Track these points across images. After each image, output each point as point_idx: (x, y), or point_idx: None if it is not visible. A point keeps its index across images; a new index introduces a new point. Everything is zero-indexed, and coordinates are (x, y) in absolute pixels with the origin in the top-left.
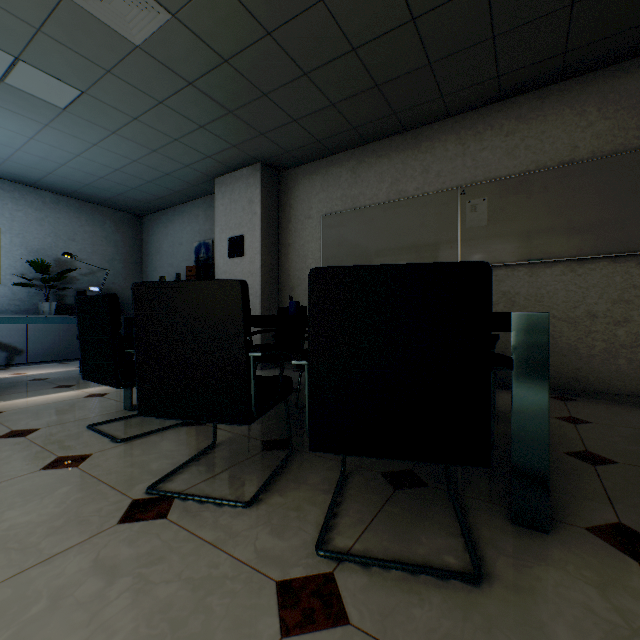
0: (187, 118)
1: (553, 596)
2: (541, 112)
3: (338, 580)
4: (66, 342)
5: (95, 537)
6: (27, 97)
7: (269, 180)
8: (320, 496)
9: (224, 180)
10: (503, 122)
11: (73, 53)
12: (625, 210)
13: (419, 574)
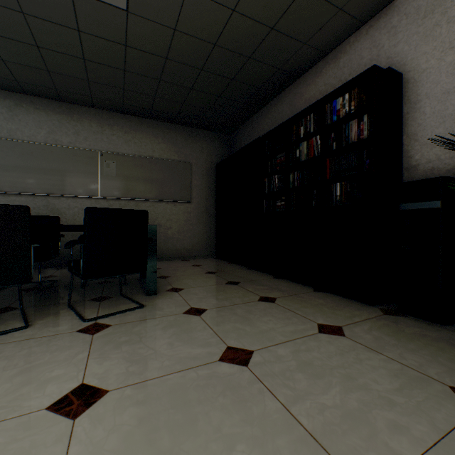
0: None
1: (162, 303)
2: (141, 129)
3: (100, 322)
4: None
5: None
6: None
7: None
8: (66, 313)
9: None
10: (124, 125)
11: None
12: (171, 183)
13: (126, 312)
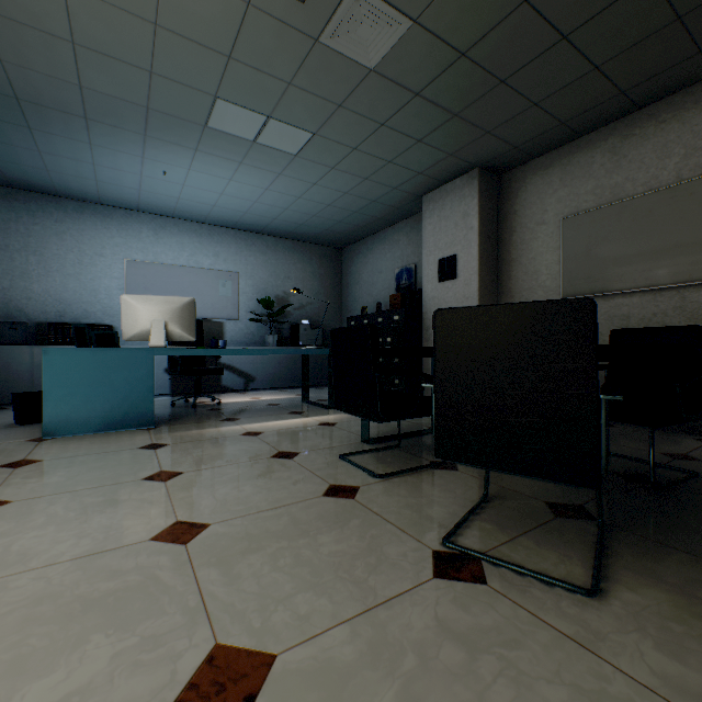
0: (405, 135)
1: None
2: None
3: None
4: (284, 371)
5: (419, 588)
6: (270, 151)
7: (487, 187)
8: None
9: (432, 196)
10: None
11: (313, 97)
12: None
13: None
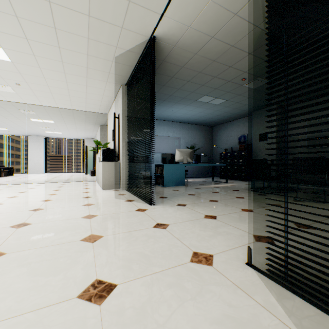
0: (255, 99)
1: None
2: None
3: None
4: (196, 171)
5: (293, 202)
6: (209, 104)
7: (278, 110)
8: None
9: (256, 112)
10: None
11: (232, 94)
12: None
13: None
